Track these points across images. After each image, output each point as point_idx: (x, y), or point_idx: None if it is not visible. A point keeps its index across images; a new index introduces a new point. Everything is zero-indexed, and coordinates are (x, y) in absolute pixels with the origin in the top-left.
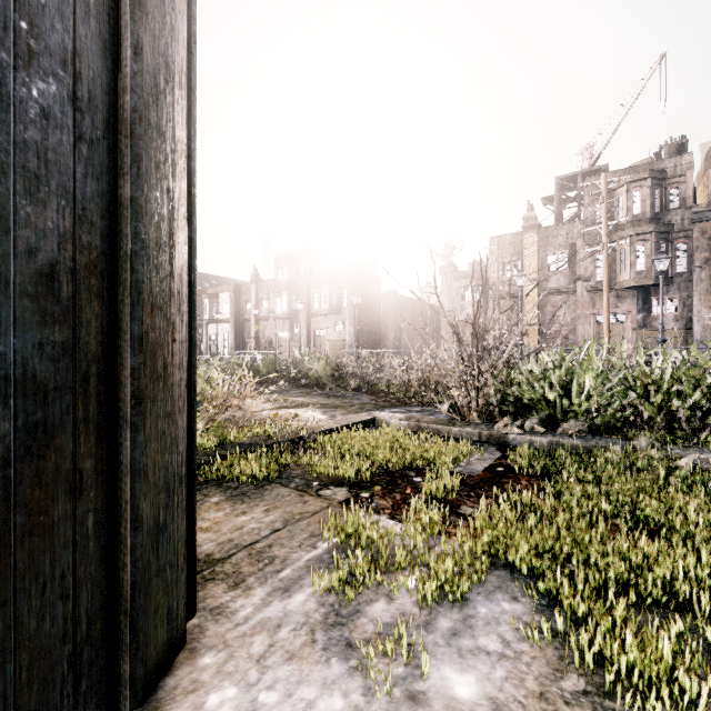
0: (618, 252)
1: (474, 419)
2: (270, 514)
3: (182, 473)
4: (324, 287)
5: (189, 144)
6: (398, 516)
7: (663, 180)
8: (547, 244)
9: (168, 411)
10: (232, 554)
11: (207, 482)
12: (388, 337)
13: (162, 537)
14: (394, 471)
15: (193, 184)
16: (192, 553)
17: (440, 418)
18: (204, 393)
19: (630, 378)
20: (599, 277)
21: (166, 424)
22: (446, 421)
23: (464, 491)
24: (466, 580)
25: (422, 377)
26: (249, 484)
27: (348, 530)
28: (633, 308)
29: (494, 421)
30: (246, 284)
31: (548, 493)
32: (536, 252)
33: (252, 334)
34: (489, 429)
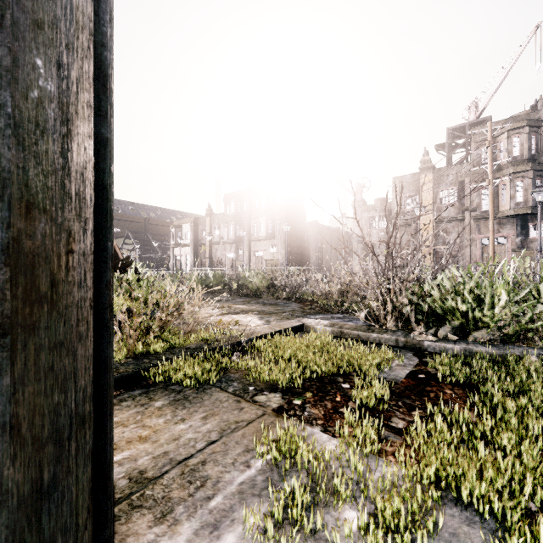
0: (499, 187)
1: (391, 326)
2: (207, 423)
3: (85, 412)
4: (262, 218)
5: (103, 31)
6: (330, 428)
7: (539, 127)
8: (440, 182)
9: (59, 340)
10: (165, 473)
11: (155, 385)
12: (311, 257)
13: (48, 501)
14: (323, 376)
15: (109, 78)
16: (107, 495)
17: (358, 324)
18: (159, 303)
19: (534, 291)
20: (483, 207)
21: (55, 357)
22: (365, 328)
23: (392, 400)
24: (423, 537)
25: (341, 289)
26: (191, 388)
27: (282, 449)
28: (513, 232)
29: (408, 328)
30: (202, 217)
31: (480, 408)
32: (430, 189)
33: (207, 255)
34: (405, 336)
